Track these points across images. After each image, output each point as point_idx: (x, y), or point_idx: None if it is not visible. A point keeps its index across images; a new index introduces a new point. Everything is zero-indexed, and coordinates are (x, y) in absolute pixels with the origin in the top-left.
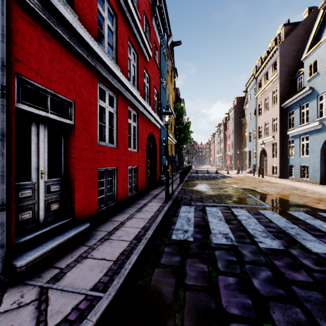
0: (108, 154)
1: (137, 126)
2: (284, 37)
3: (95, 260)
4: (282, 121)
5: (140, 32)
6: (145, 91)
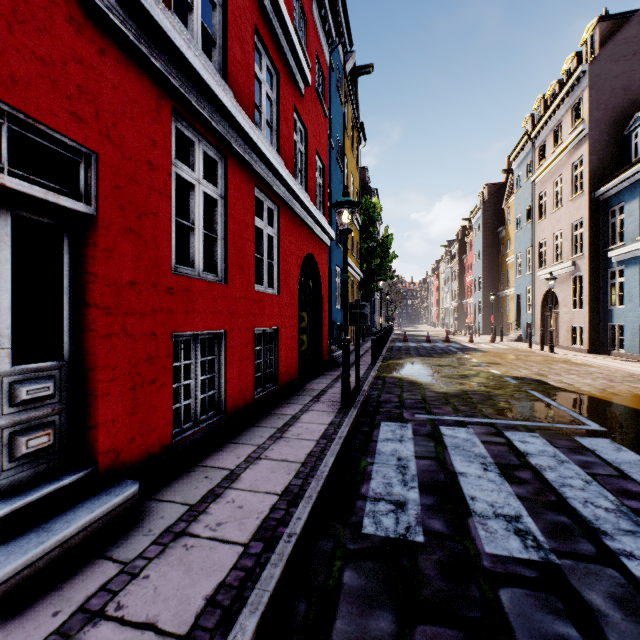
0: (201, 299)
1: (277, 235)
2: (601, 46)
3: (123, 629)
4: (595, 229)
5: (283, 20)
6: (297, 161)
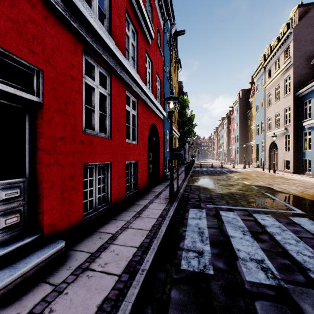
0: (98, 146)
1: (137, 114)
2: (299, 19)
3: None
4: (296, 111)
5: (140, 6)
6: (147, 77)
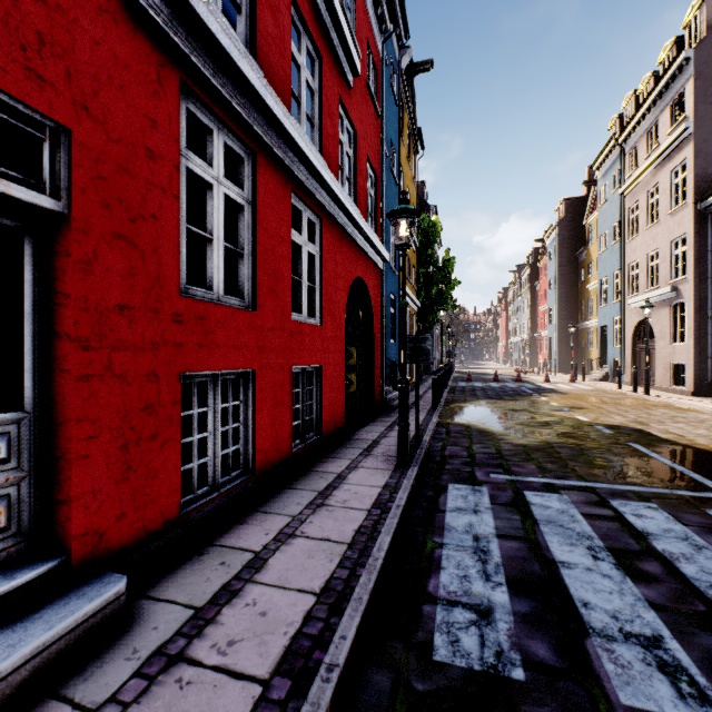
0: (221, 329)
1: (319, 254)
2: (708, 27)
3: None
4: (702, 247)
5: None
6: (344, 167)
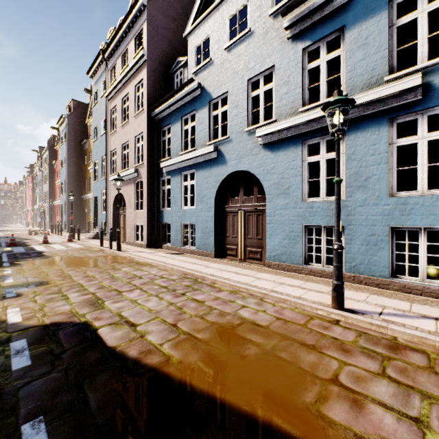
0: None
1: None
2: None
3: None
4: (152, 143)
5: None
6: None
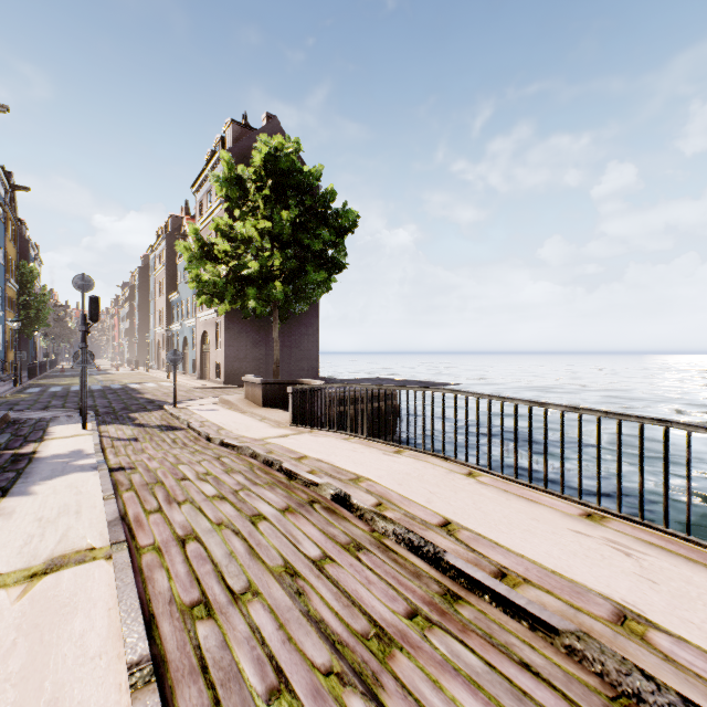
0: None
1: None
2: (173, 228)
3: None
4: (169, 314)
5: None
6: None
